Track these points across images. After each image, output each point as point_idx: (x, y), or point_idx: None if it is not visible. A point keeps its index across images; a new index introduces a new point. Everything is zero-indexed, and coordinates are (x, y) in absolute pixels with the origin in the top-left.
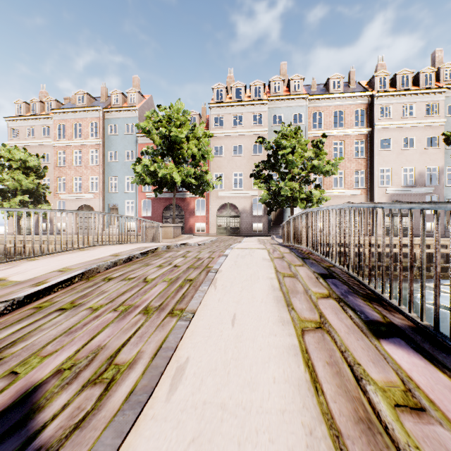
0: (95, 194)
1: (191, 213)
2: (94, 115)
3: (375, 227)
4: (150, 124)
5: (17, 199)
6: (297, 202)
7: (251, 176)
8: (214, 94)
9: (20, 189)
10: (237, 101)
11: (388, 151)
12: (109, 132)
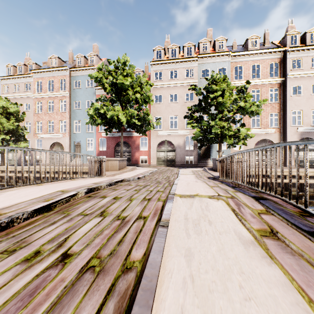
0: (64, 134)
1: (136, 149)
2: (62, 73)
3: None
4: (101, 74)
5: (1, 137)
6: (226, 139)
7: (185, 117)
8: (155, 55)
9: (3, 130)
10: (173, 59)
11: (299, 97)
12: (74, 86)
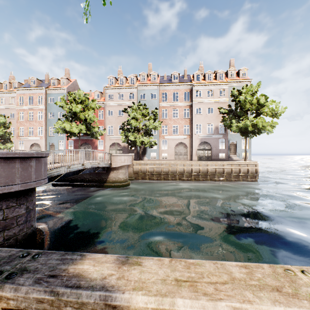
0: (41, 137)
1: (95, 148)
2: (40, 91)
3: (55, 155)
4: (63, 102)
5: None
6: (138, 143)
7: (121, 129)
8: (109, 81)
9: None
10: (120, 86)
11: (200, 115)
12: (49, 101)
